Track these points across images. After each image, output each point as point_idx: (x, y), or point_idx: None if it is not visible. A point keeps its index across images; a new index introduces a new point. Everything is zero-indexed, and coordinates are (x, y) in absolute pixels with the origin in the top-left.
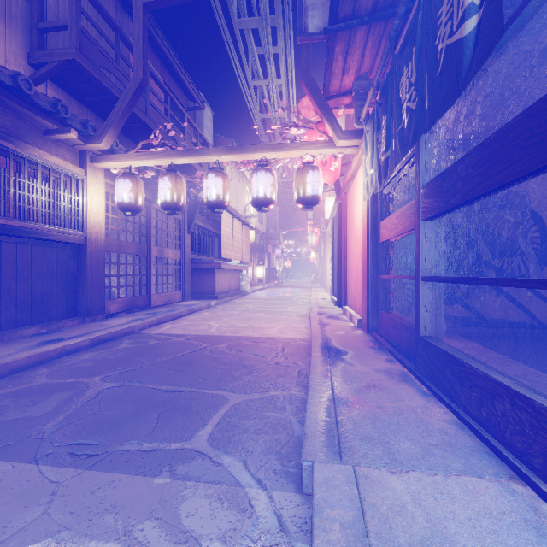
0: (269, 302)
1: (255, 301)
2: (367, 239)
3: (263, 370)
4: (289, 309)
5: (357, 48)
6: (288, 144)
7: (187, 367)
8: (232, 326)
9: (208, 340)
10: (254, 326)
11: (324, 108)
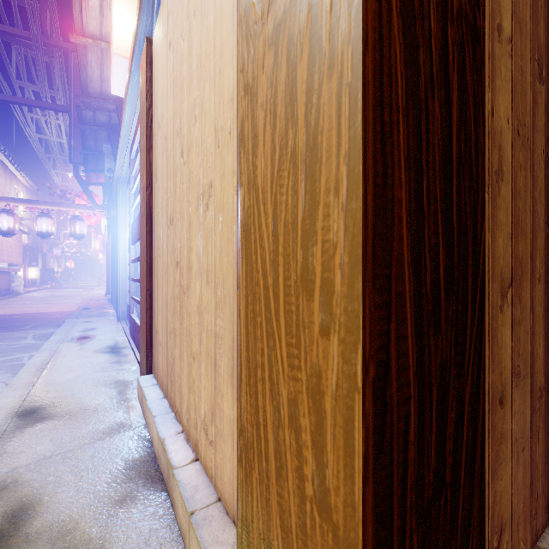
0: (48, 299)
1: (31, 299)
2: (111, 259)
3: (49, 319)
4: (67, 301)
5: (102, 174)
6: (64, 204)
7: (0, 322)
8: (18, 311)
9: (3, 316)
10: (37, 309)
11: (87, 191)
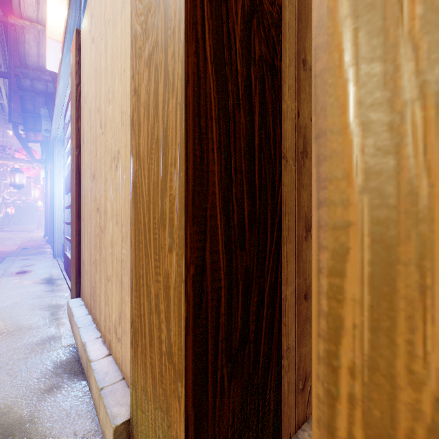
0: None
1: None
2: (49, 206)
3: None
4: (7, 243)
5: (40, 133)
6: (4, 157)
7: None
8: None
9: None
10: None
11: (26, 147)
